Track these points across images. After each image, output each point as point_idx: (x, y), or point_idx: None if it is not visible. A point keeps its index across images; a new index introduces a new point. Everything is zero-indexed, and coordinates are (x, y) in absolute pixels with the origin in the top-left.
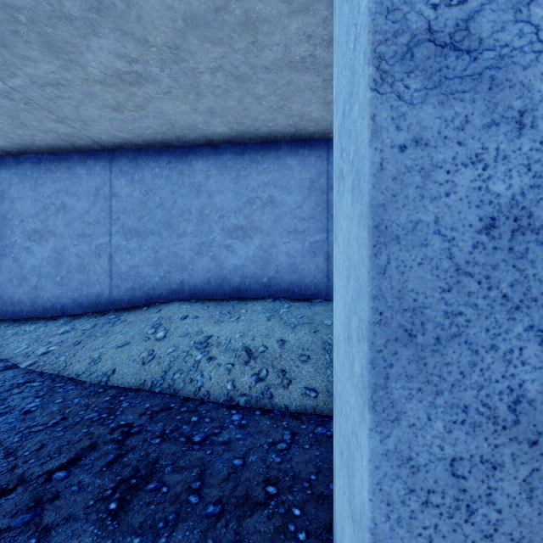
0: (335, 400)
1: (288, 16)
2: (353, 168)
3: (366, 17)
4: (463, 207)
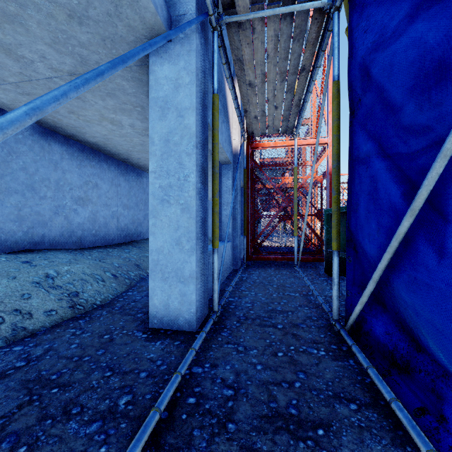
0: (154, 270)
1: (45, 43)
2: (183, 205)
3: (195, 184)
4: (200, 218)
